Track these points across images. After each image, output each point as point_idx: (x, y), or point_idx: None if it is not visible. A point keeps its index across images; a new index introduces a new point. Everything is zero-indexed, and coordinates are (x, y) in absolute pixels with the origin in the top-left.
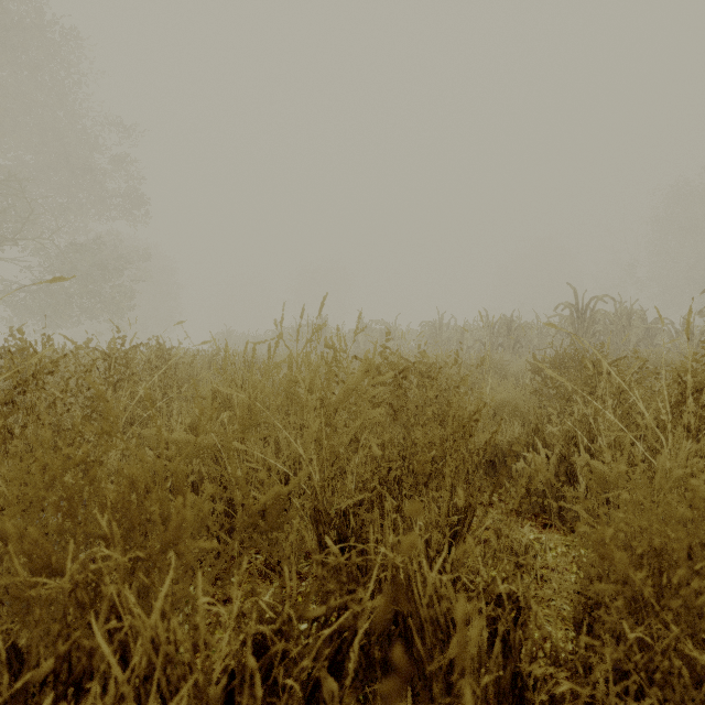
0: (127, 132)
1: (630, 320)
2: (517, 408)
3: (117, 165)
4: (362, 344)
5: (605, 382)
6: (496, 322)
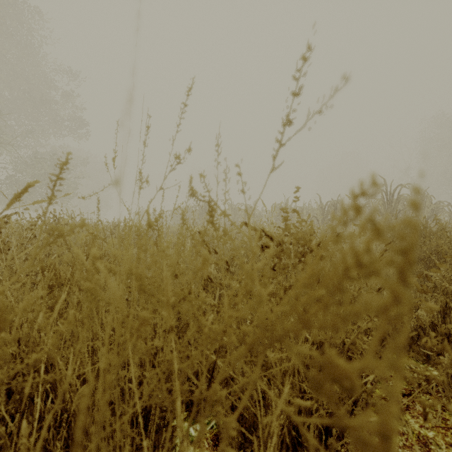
0: (73, 77)
1: (423, 201)
2: (386, 274)
3: (66, 99)
4: (232, 219)
5: (450, 249)
6: (326, 203)
